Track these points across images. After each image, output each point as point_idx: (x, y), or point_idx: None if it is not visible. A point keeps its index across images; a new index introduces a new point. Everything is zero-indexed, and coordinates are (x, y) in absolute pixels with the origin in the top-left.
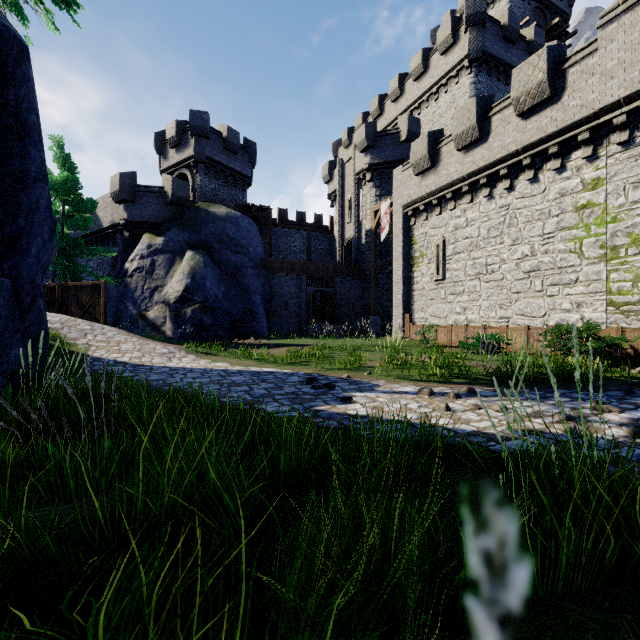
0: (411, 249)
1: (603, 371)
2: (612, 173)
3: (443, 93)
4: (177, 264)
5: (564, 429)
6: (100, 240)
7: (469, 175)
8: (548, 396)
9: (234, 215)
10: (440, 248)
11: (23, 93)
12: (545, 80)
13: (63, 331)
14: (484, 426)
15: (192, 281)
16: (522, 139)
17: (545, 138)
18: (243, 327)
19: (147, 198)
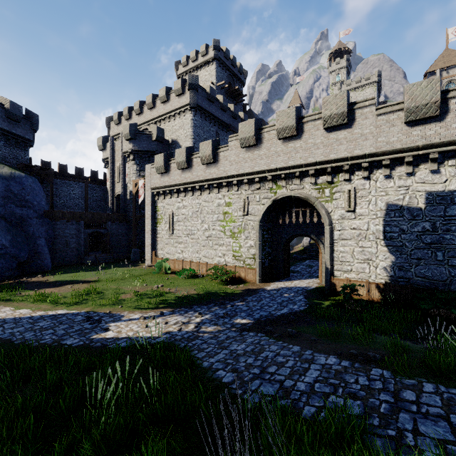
0: (156, 213)
1: (217, 292)
2: (233, 202)
3: (177, 118)
4: None
5: (177, 329)
6: None
7: (183, 184)
8: (188, 311)
9: (18, 175)
10: (171, 217)
11: None
12: (211, 155)
13: None
14: (155, 333)
15: None
16: (204, 175)
17: (212, 179)
18: (29, 265)
19: None
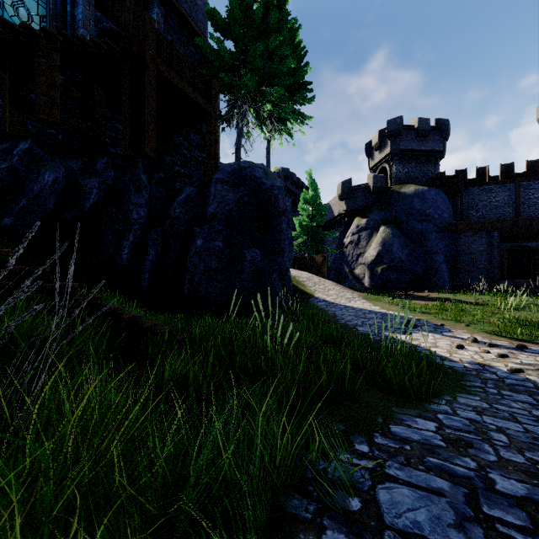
0: None
1: None
2: None
3: None
4: (374, 236)
5: (506, 368)
6: (333, 224)
7: None
8: None
9: (421, 190)
10: None
11: (281, 202)
12: None
13: (306, 282)
14: (458, 356)
15: (382, 248)
16: None
17: None
18: (423, 282)
19: (357, 193)
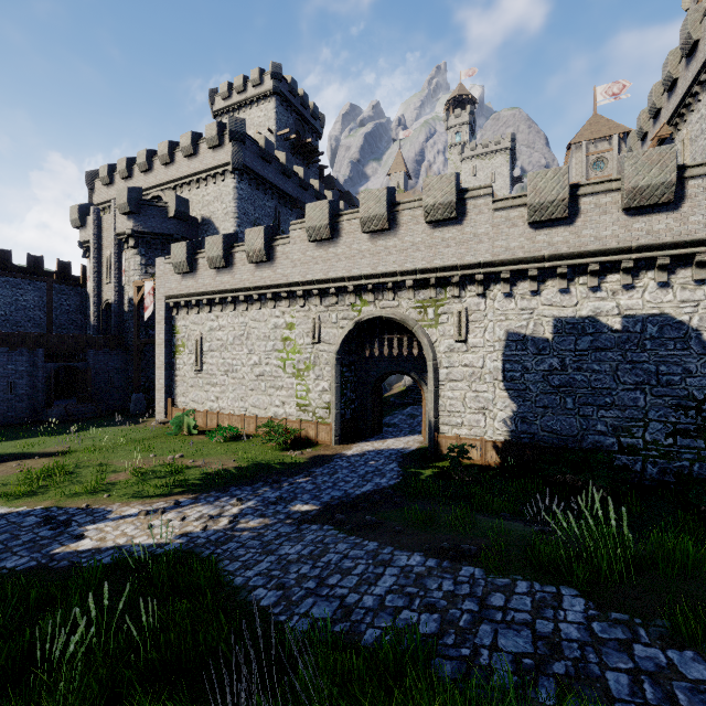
0: (174, 337)
1: (270, 463)
2: (298, 323)
3: (212, 183)
4: None
5: (200, 528)
6: None
7: (220, 291)
8: (220, 497)
9: None
10: (199, 343)
11: None
12: (263, 249)
13: None
14: (163, 537)
15: None
16: (253, 280)
17: (265, 286)
18: None
19: None
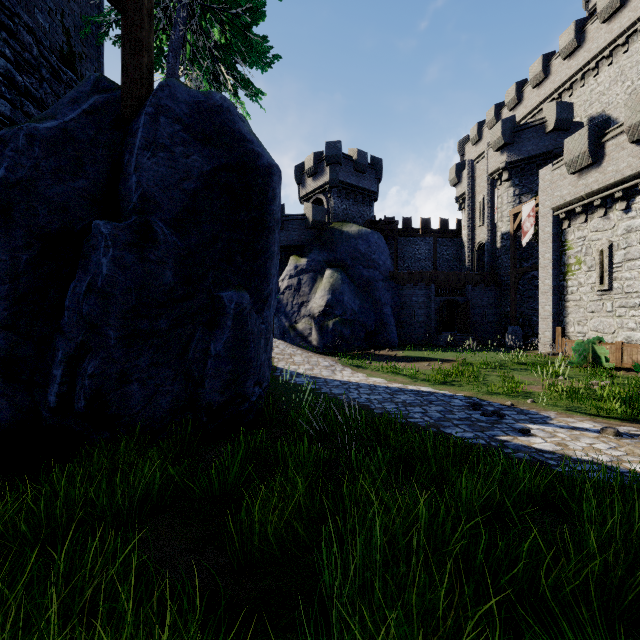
0: (563, 255)
1: None
2: None
3: (605, 66)
4: (318, 282)
5: None
6: None
7: None
8: None
9: (365, 232)
10: (605, 254)
11: (278, 202)
12: None
13: None
14: None
15: (332, 297)
16: None
17: None
18: (376, 337)
19: (292, 225)
